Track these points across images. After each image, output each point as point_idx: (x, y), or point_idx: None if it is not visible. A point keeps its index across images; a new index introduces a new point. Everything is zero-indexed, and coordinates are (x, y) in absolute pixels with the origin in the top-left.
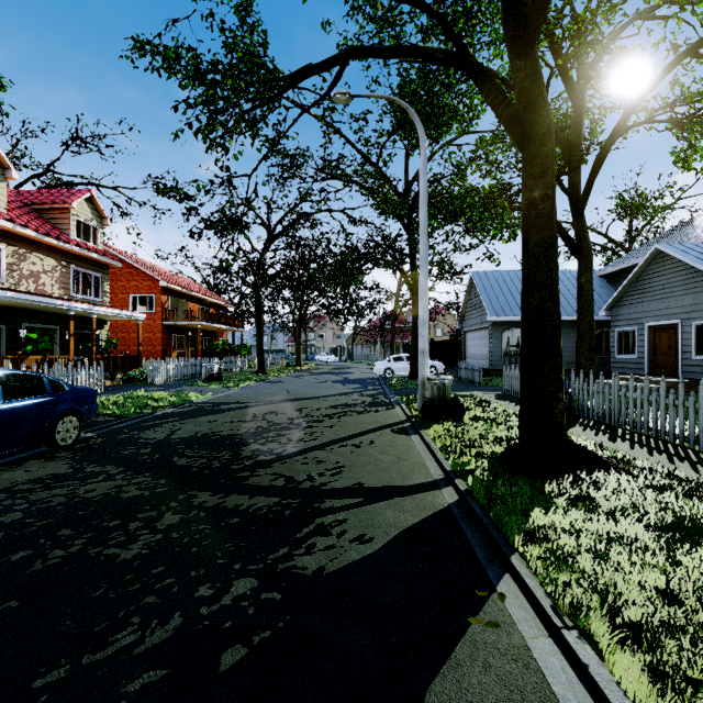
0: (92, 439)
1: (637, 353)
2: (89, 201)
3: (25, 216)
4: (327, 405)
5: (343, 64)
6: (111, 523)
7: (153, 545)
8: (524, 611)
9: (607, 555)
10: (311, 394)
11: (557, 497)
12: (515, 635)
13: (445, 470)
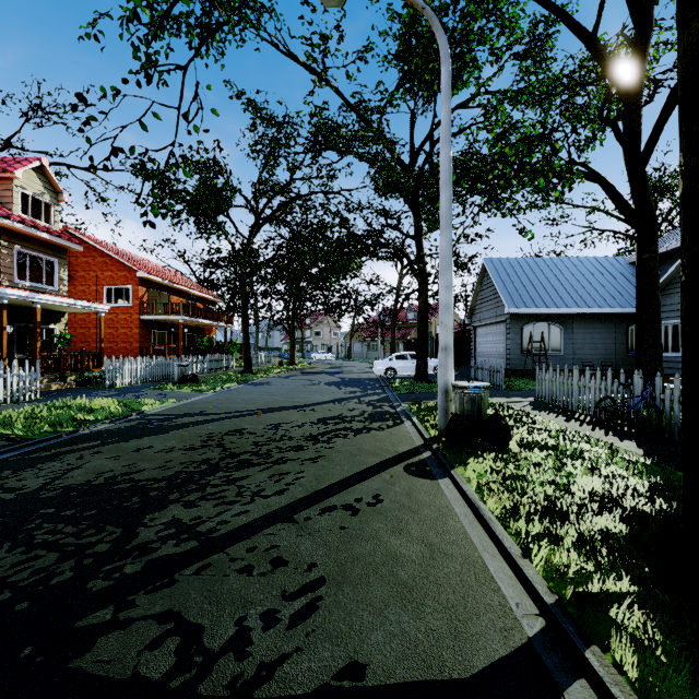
0: None
1: None
2: (39, 172)
3: None
4: (315, 419)
5: None
6: None
7: None
8: None
9: None
10: (297, 401)
11: None
12: None
13: (537, 596)
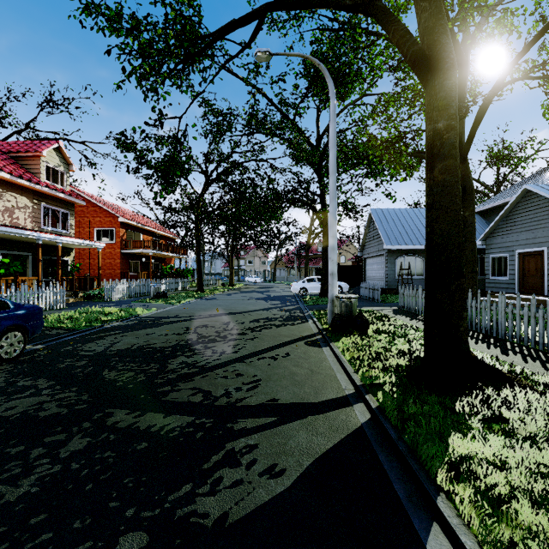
0: (38, 352)
1: (508, 275)
2: (57, 150)
3: (2, 162)
4: (251, 319)
5: (262, 16)
6: (14, 449)
7: (46, 480)
8: None
9: (546, 499)
10: (238, 310)
11: (469, 416)
12: None
13: (355, 384)
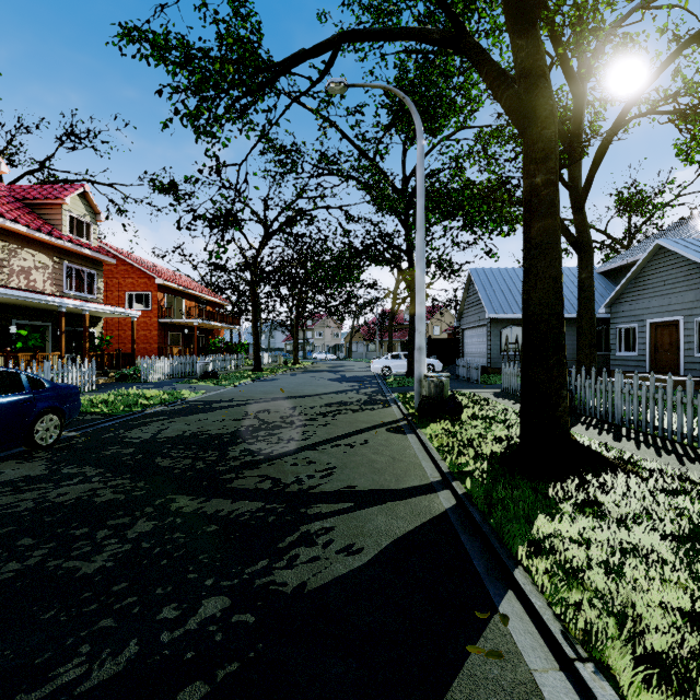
0: (75, 439)
1: (638, 350)
2: (82, 197)
3: (16, 211)
4: (322, 403)
5: (336, 48)
6: (78, 531)
7: (119, 557)
8: (530, 637)
9: (622, 569)
10: (306, 392)
11: (562, 501)
12: (521, 668)
13: (442, 472)
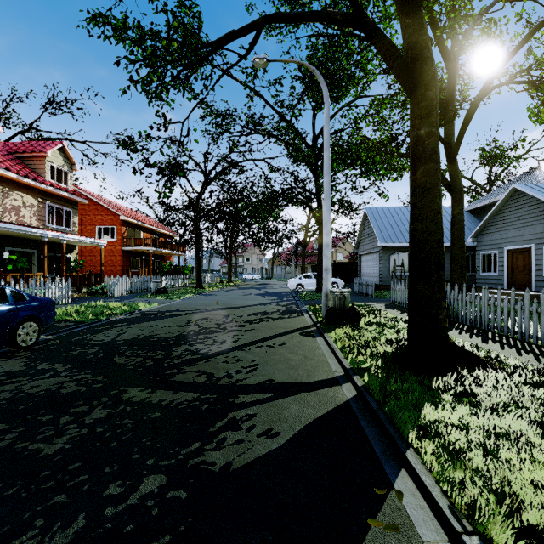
0: (51, 341)
1: (498, 271)
2: (61, 151)
3: (9, 162)
4: (249, 313)
5: (259, 28)
6: (44, 417)
7: (76, 439)
8: (422, 511)
9: (497, 451)
10: (237, 304)
11: (443, 392)
12: (415, 540)
13: (344, 368)
